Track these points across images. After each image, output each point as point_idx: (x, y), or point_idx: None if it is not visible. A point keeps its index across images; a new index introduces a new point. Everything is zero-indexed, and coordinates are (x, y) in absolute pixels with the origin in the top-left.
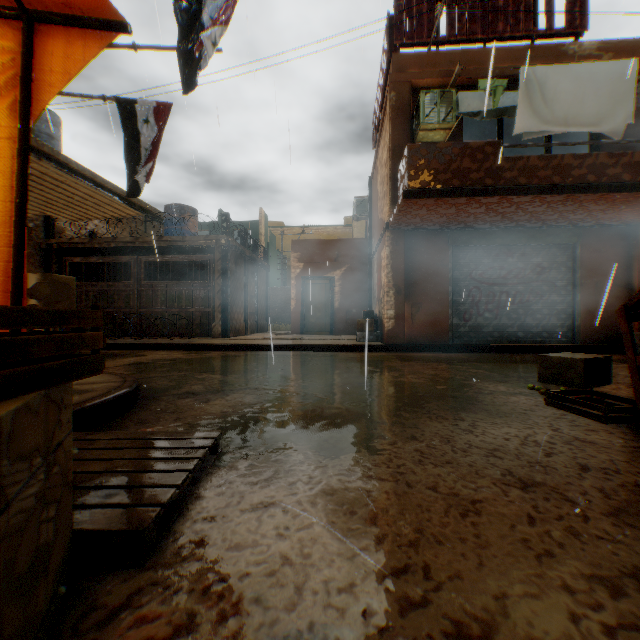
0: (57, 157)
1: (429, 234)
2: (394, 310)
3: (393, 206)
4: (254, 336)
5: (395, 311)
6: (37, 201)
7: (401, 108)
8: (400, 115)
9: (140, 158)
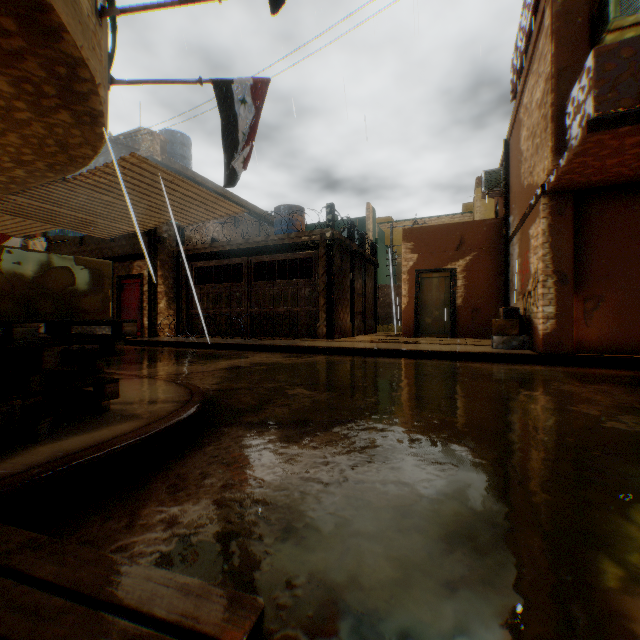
0: (185, 172)
1: (614, 194)
2: (554, 306)
3: (556, 157)
4: (361, 338)
5: (555, 308)
6: (156, 207)
7: (570, 12)
8: (569, 23)
9: (236, 143)
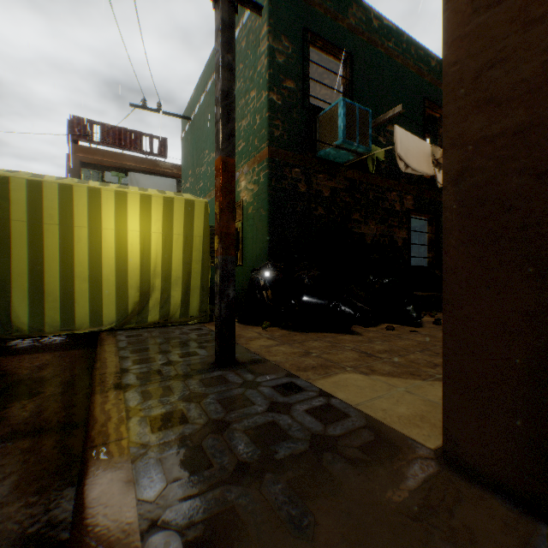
0: None
1: None
2: None
3: None
4: None
5: None
6: None
7: (75, 171)
8: (74, 174)
9: None
